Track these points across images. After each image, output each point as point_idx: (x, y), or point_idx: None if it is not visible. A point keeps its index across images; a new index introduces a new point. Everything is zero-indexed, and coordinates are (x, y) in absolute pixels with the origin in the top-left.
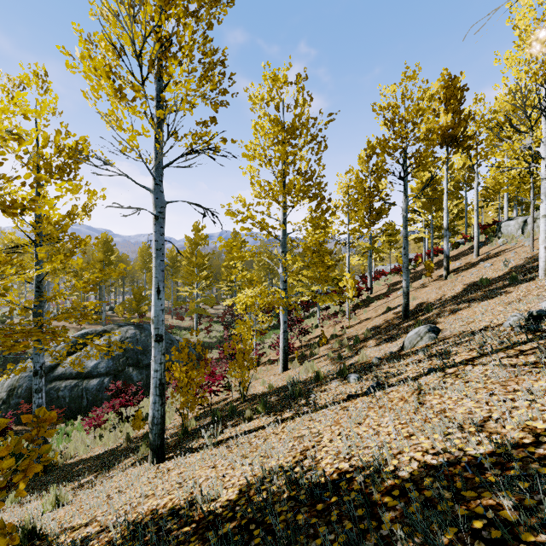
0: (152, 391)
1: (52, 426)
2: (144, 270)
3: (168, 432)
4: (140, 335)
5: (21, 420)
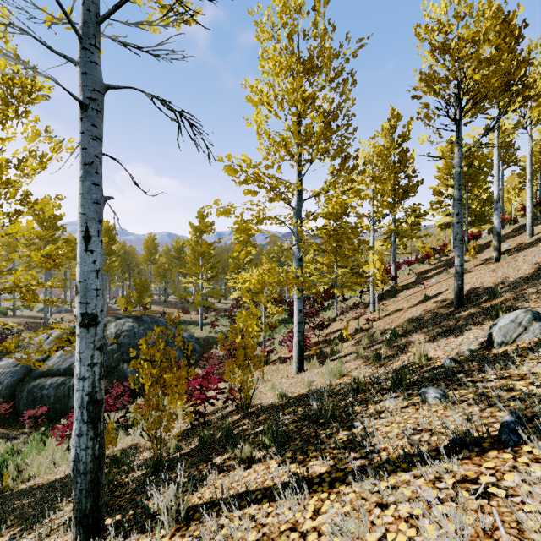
0: (76, 413)
1: (32, 430)
2: (149, 262)
3: (143, 456)
4: (138, 328)
5: (0, 421)
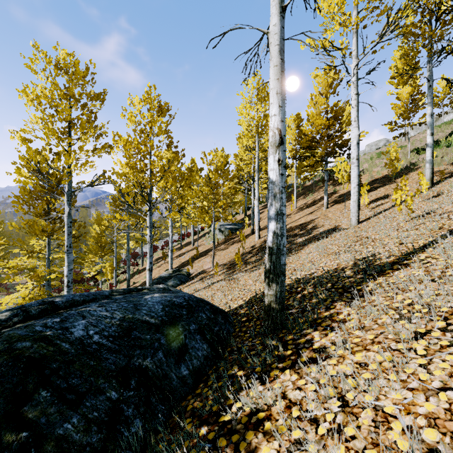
0: None
1: None
2: None
3: None
4: None
5: None
